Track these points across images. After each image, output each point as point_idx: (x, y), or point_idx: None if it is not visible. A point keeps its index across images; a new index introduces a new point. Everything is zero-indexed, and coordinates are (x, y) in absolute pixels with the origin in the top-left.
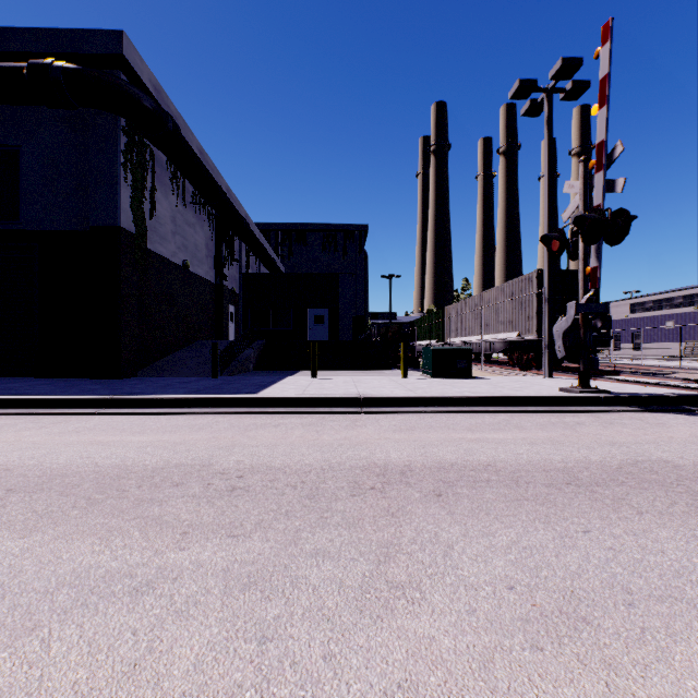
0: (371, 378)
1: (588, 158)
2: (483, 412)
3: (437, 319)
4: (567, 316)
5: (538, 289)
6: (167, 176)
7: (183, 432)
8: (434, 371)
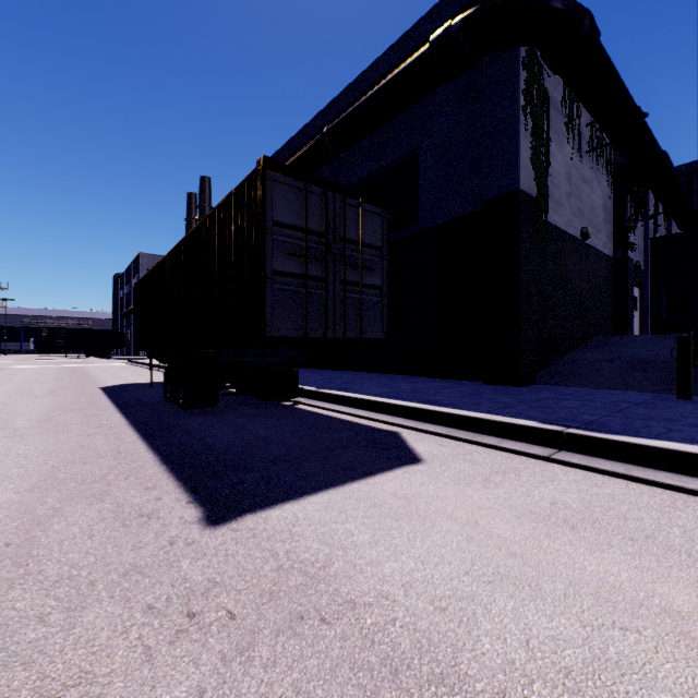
0: None
1: None
2: None
3: None
4: None
5: None
6: (560, 121)
7: None
8: None
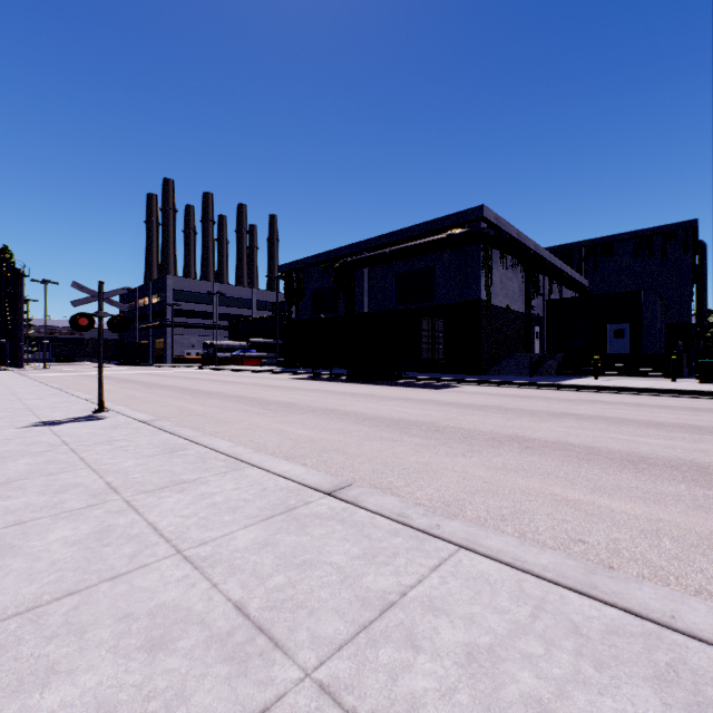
0: (640, 381)
1: None
2: (690, 398)
3: None
4: None
5: None
6: (497, 256)
7: (526, 391)
8: (701, 378)
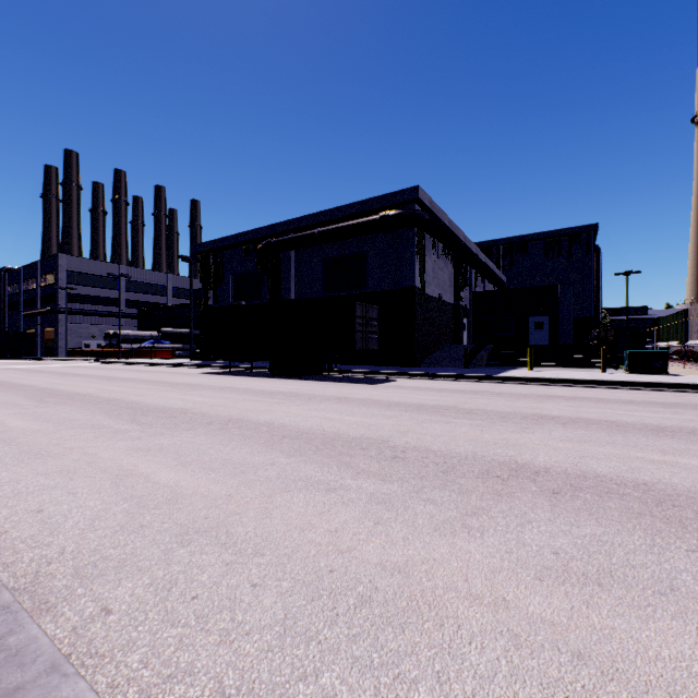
0: (574, 372)
1: None
2: (636, 390)
3: (679, 319)
4: None
5: None
6: (430, 244)
7: (470, 385)
8: (630, 369)
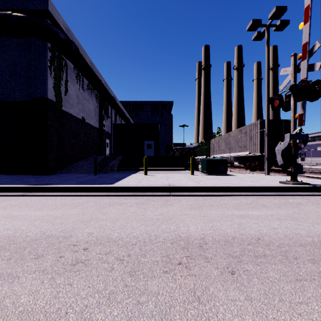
0: (175, 175)
1: (296, 54)
2: (239, 195)
3: (206, 145)
4: (284, 142)
5: (260, 129)
6: (74, 75)
7: (65, 208)
8: (207, 171)
